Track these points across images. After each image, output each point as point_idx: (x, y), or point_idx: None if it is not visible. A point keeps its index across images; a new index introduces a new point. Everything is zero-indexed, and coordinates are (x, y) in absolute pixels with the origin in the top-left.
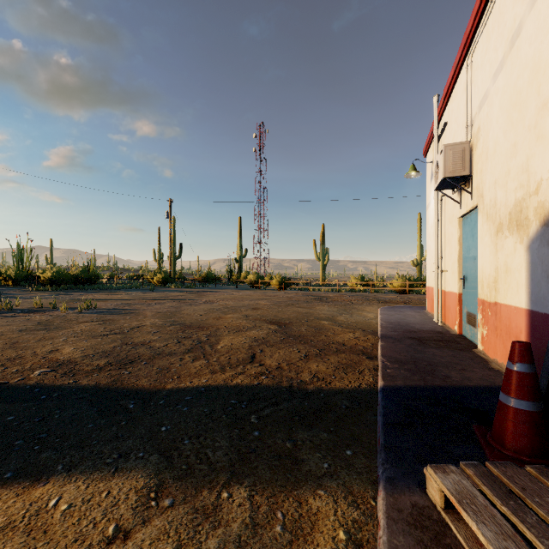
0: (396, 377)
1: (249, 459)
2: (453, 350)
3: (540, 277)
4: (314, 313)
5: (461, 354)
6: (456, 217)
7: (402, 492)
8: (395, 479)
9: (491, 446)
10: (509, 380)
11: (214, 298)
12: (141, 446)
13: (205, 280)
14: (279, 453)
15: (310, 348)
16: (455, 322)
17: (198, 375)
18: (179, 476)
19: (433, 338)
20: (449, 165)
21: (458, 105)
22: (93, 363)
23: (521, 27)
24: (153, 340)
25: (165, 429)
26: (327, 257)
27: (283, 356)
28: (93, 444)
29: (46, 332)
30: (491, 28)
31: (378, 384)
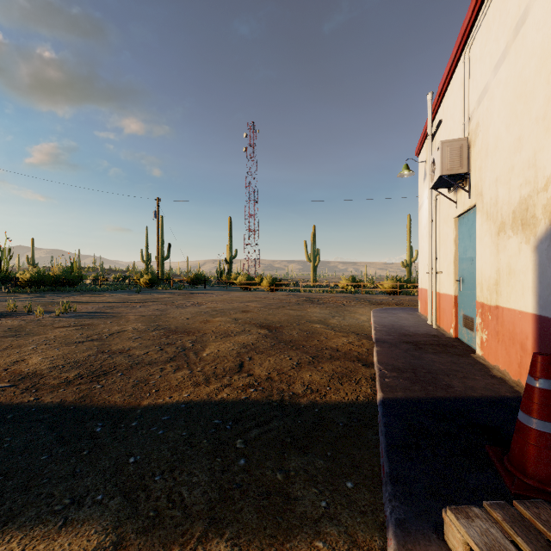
0: (396, 388)
1: (232, 498)
2: (451, 355)
3: (550, 280)
4: (306, 316)
5: (461, 360)
6: (452, 217)
7: (417, 541)
8: (406, 521)
9: (510, 473)
10: (530, 398)
11: (203, 301)
12: (102, 485)
13: (194, 282)
14: (268, 488)
15: (303, 355)
16: (450, 326)
17: (179, 388)
18: (144, 528)
19: (429, 342)
20: (446, 162)
21: (454, 101)
22: (61, 375)
23: (528, 12)
24: (133, 347)
25: (133, 460)
26: (318, 258)
27: (274, 364)
28: (42, 484)
29: (15, 339)
30: (492, 18)
31: (377, 396)
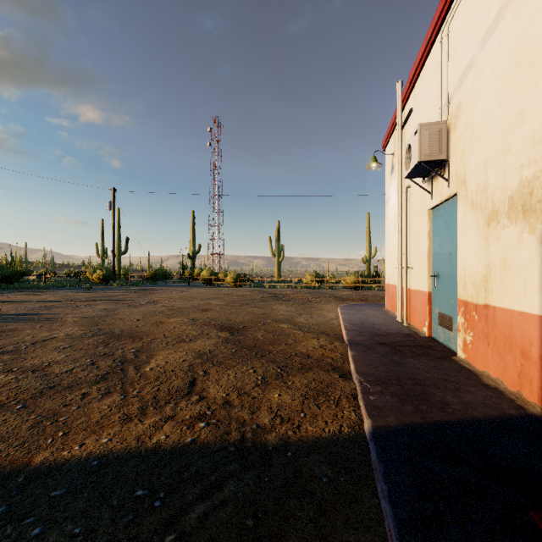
0: (385, 410)
1: None
2: (433, 359)
3: None
4: (271, 314)
5: (444, 365)
6: (426, 209)
7: None
8: None
9: None
10: None
11: (160, 298)
12: None
13: (154, 277)
14: None
15: (269, 365)
16: (423, 324)
17: (100, 426)
18: None
19: (405, 343)
20: (424, 147)
21: (428, 86)
22: None
23: None
24: (56, 361)
25: None
26: (282, 254)
27: (233, 380)
28: None
29: None
30: None
31: (364, 424)
